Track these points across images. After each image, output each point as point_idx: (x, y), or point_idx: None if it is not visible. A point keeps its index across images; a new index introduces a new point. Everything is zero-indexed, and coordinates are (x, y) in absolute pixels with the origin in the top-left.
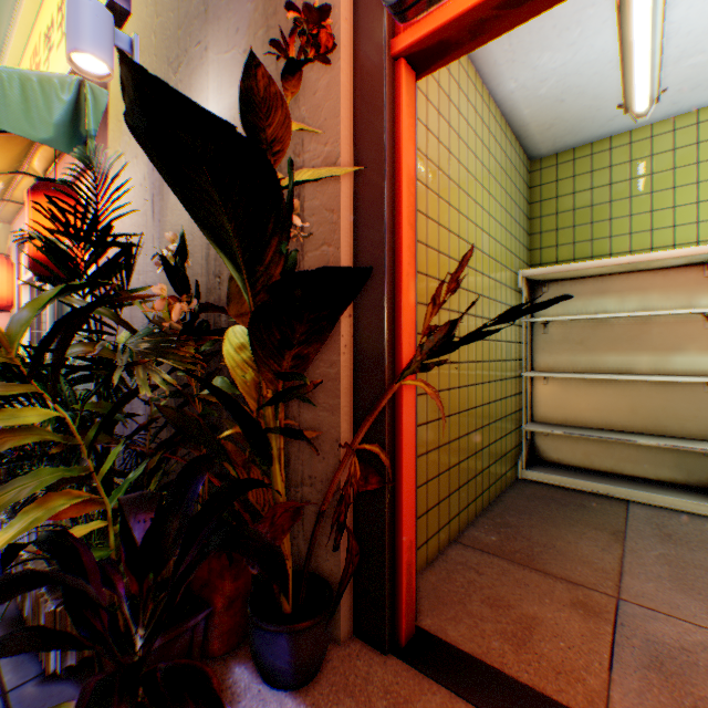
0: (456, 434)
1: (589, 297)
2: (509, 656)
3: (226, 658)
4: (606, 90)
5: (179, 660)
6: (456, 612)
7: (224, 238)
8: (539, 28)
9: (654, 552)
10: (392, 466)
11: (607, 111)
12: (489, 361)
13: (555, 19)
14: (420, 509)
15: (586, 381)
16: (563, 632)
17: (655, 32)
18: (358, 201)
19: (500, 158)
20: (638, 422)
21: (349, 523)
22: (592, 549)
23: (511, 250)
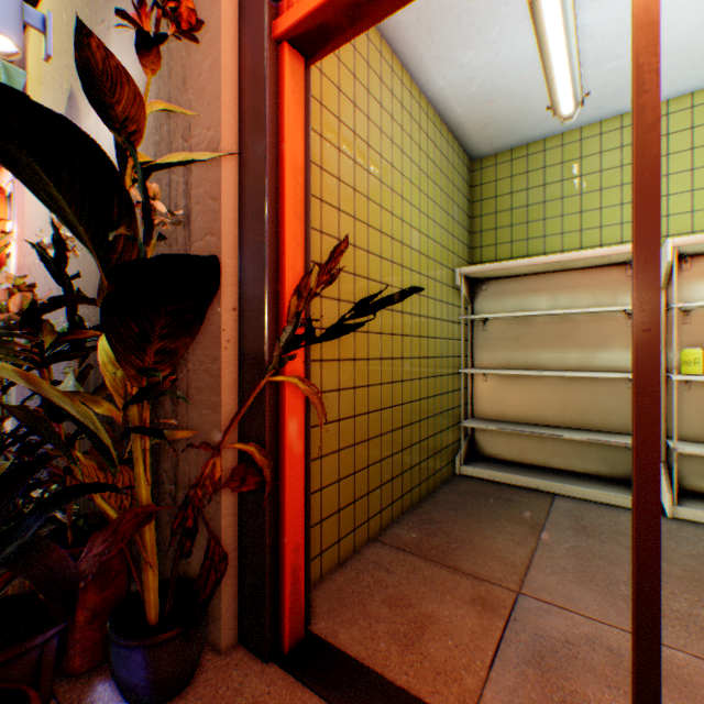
0: (378, 431)
1: (524, 295)
2: (393, 658)
3: (91, 675)
4: (533, 91)
5: (4, 685)
6: (353, 613)
7: (72, 223)
8: (458, 25)
9: (566, 545)
10: (275, 465)
11: (538, 112)
12: (421, 357)
13: (473, 16)
14: (331, 508)
15: (522, 377)
16: (455, 630)
17: (569, 35)
18: (244, 190)
19: (435, 156)
20: (568, 416)
21: (233, 526)
22: (507, 543)
23: (449, 248)
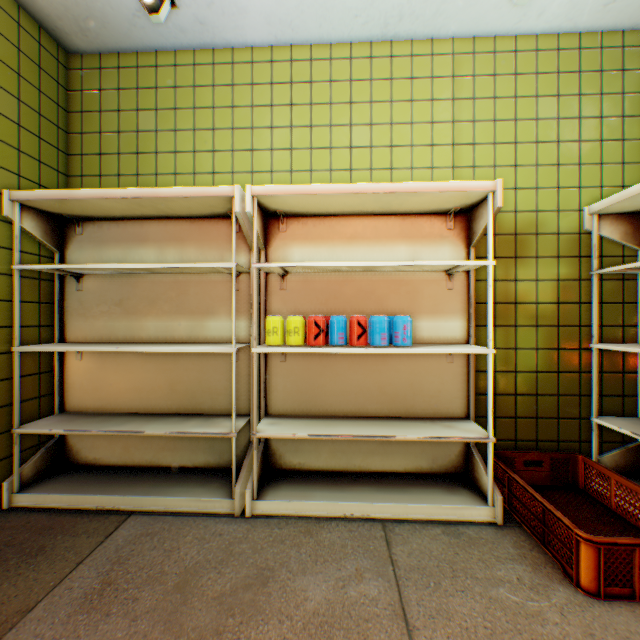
0: None
1: (130, 245)
2: None
3: None
4: None
5: None
6: None
7: None
8: None
9: None
10: None
11: None
12: None
13: None
14: None
15: (128, 353)
16: None
17: None
18: None
19: None
20: (179, 400)
21: None
22: None
23: None
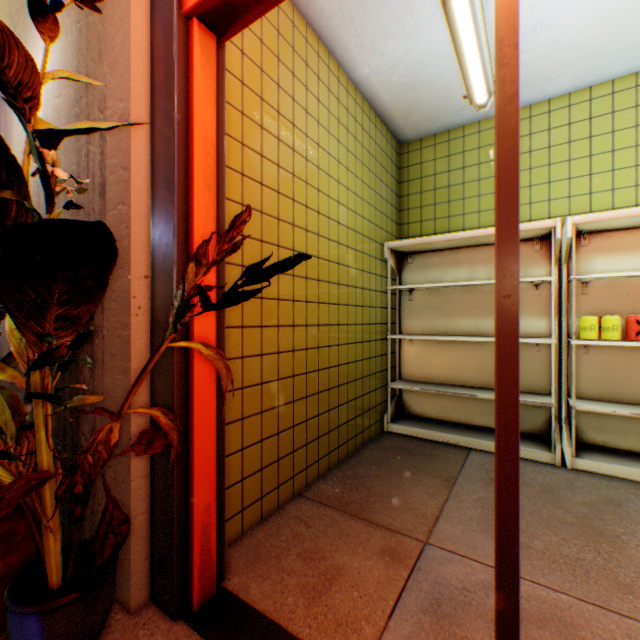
0: (303, 393)
1: (446, 267)
2: (299, 611)
3: None
4: (451, 81)
5: None
6: (268, 568)
7: None
8: (377, 15)
9: (474, 496)
10: (185, 429)
11: (456, 101)
12: (348, 324)
13: (390, 8)
14: (253, 467)
15: (444, 342)
16: (362, 581)
17: (479, 29)
18: (156, 161)
19: (363, 138)
20: (484, 378)
21: (145, 488)
22: (422, 496)
23: (377, 223)
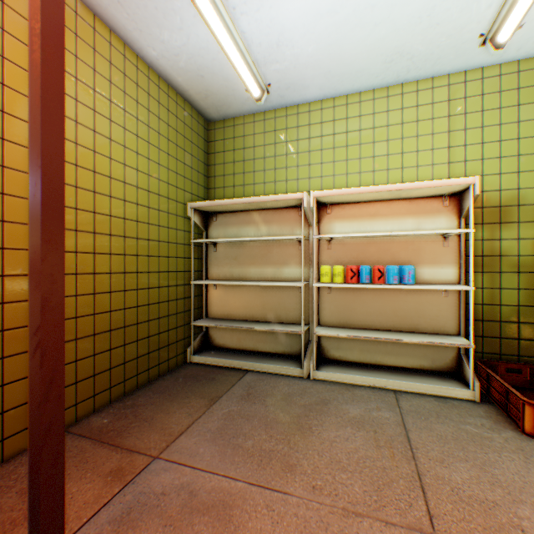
0: (72, 336)
1: (241, 225)
2: None
3: None
4: (230, 75)
5: None
6: None
7: None
8: (144, 5)
9: (226, 410)
10: None
11: (241, 92)
12: (140, 272)
13: (154, 1)
14: None
15: (239, 286)
16: (70, 504)
17: (235, 36)
18: None
19: (160, 112)
20: (267, 314)
21: None
22: (182, 416)
23: (180, 186)
